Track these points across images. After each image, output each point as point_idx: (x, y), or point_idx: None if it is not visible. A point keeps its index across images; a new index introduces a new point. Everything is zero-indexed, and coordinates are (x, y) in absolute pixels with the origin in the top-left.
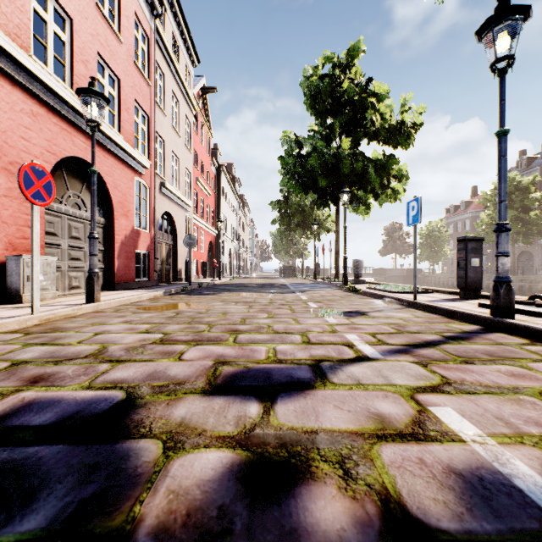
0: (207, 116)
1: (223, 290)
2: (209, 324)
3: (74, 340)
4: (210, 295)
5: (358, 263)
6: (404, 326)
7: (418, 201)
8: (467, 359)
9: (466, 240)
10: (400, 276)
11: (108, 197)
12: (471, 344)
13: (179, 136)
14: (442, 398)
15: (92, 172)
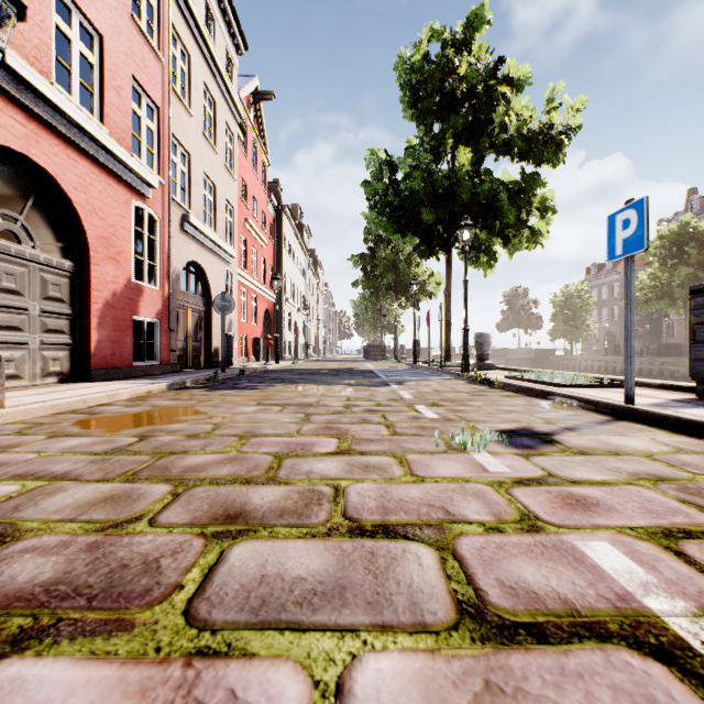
0: (262, 134)
1: (274, 379)
2: (180, 482)
3: None
4: (246, 391)
5: (484, 339)
6: (703, 491)
7: (642, 206)
8: None
9: None
10: (527, 359)
11: (79, 227)
12: None
13: (216, 152)
14: None
15: None
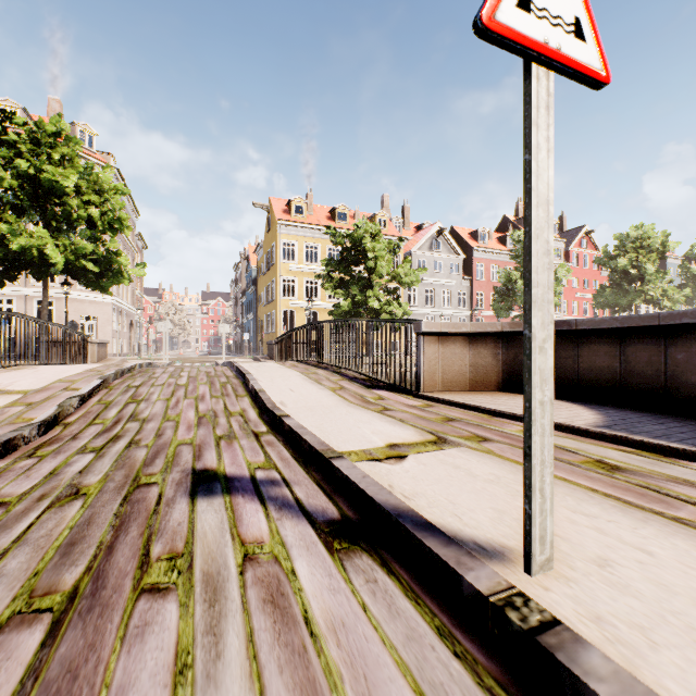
0: (594, 244)
1: None
2: None
3: None
4: None
5: None
6: None
7: None
8: None
9: None
10: None
11: None
12: None
13: None
14: None
15: None
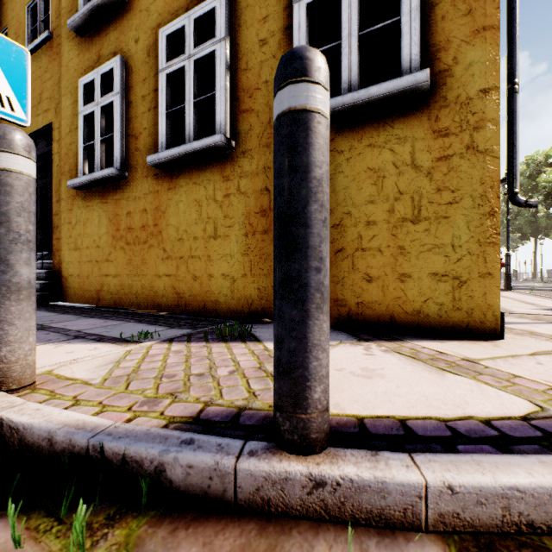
0: None
1: None
2: None
3: None
4: None
5: (550, 271)
6: None
7: None
8: None
9: None
10: None
11: None
12: None
13: None
14: None
15: None
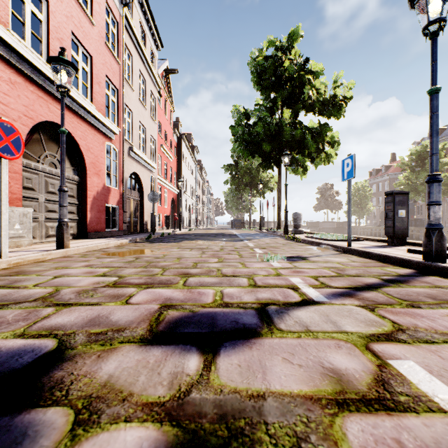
0: (170, 93)
1: (181, 238)
2: (163, 268)
3: (32, 283)
4: (169, 243)
5: (297, 216)
6: (343, 270)
7: (353, 158)
8: (412, 303)
9: (393, 194)
10: (332, 228)
11: (82, 158)
12: (411, 287)
13: (146, 109)
14: (400, 348)
15: (62, 132)
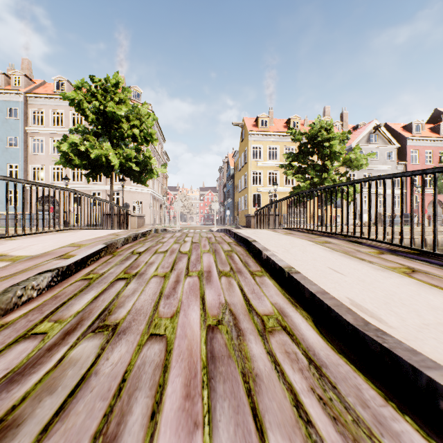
0: None
1: None
2: None
3: None
4: None
5: None
6: None
7: None
8: None
9: None
10: None
11: (442, 204)
12: None
13: None
14: None
15: None
